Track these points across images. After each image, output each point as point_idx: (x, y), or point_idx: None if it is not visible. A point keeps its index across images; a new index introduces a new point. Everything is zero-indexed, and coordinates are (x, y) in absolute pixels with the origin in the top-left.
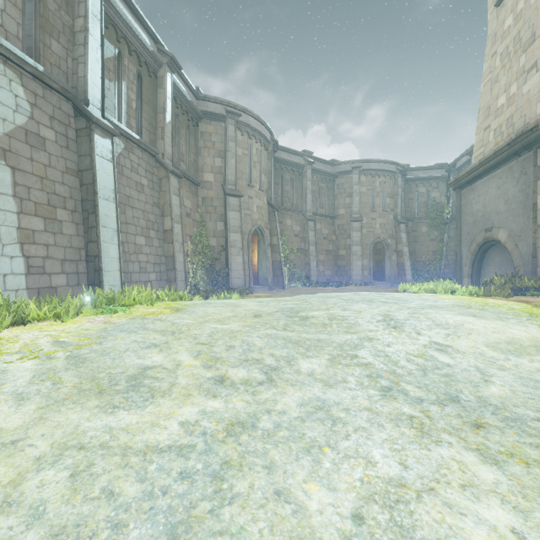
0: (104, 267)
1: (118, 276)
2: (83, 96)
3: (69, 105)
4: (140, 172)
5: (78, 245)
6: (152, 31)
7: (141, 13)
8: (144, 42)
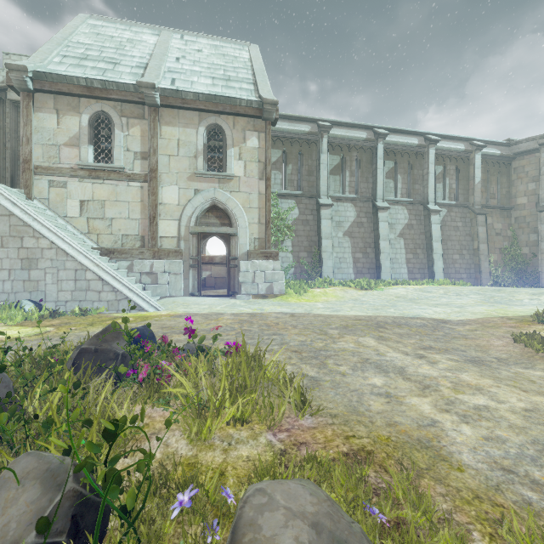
0: (434, 271)
1: (441, 275)
2: (426, 201)
3: (421, 206)
4: (456, 220)
5: (424, 262)
6: (464, 138)
7: (456, 136)
8: (458, 150)
